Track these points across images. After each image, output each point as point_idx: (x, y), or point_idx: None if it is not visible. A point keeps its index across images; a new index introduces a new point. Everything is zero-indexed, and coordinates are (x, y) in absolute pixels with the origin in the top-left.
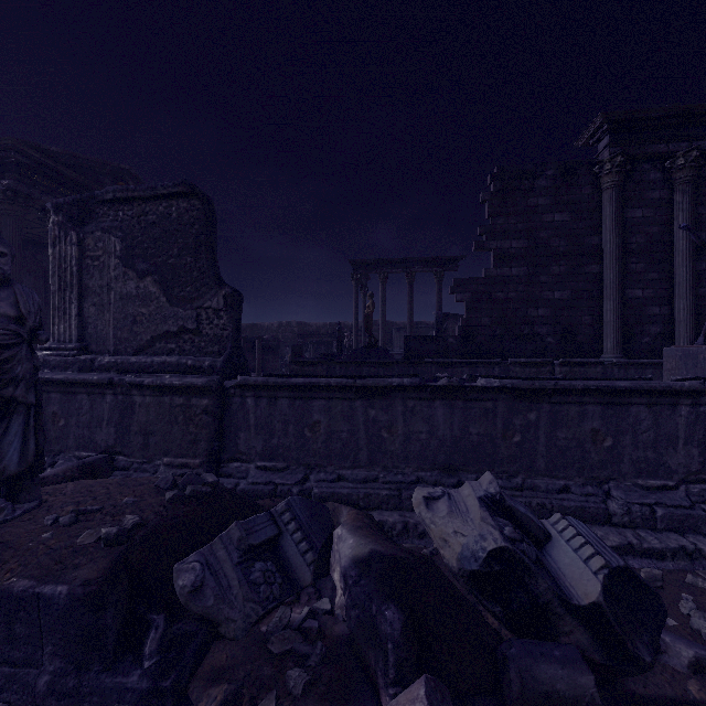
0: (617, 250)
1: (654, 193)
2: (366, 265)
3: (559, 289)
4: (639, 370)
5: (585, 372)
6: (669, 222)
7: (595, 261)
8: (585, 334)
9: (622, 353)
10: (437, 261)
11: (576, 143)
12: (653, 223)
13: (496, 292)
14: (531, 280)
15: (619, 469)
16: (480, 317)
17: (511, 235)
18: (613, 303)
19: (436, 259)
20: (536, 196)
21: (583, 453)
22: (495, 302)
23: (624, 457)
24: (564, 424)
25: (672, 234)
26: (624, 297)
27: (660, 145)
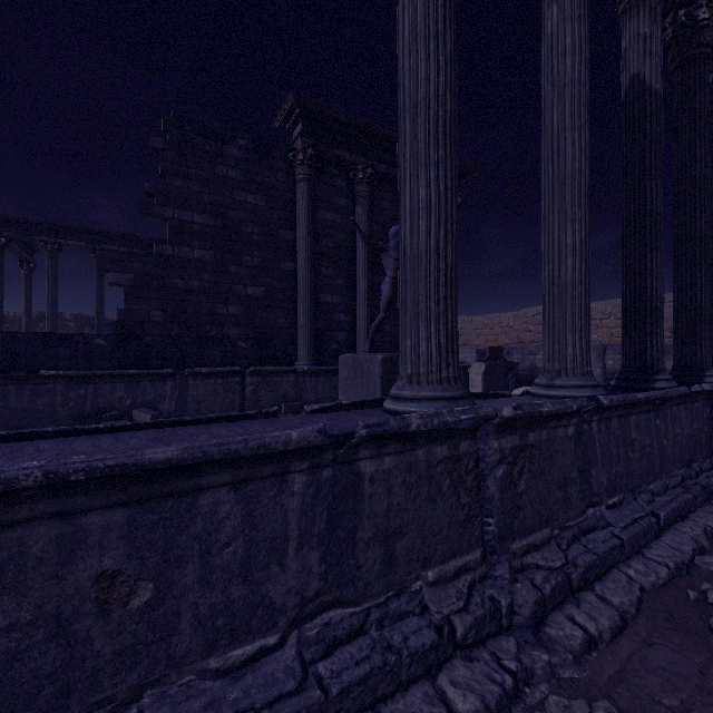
0: (309, 250)
1: (342, 200)
2: (19, 226)
3: (253, 284)
4: (328, 377)
5: (278, 382)
6: (352, 232)
7: (290, 259)
8: (280, 339)
9: (314, 360)
10: (141, 242)
11: (273, 123)
12: (341, 230)
13: (173, 278)
14: (219, 269)
15: (169, 651)
16: (148, 309)
17: (193, 206)
18: (306, 306)
19: (139, 239)
20: (226, 166)
21: (69, 651)
22: (172, 292)
23: (183, 616)
24: (8, 585)
25: (355, 244)
26: (317, 301)
27: (345, 152)
